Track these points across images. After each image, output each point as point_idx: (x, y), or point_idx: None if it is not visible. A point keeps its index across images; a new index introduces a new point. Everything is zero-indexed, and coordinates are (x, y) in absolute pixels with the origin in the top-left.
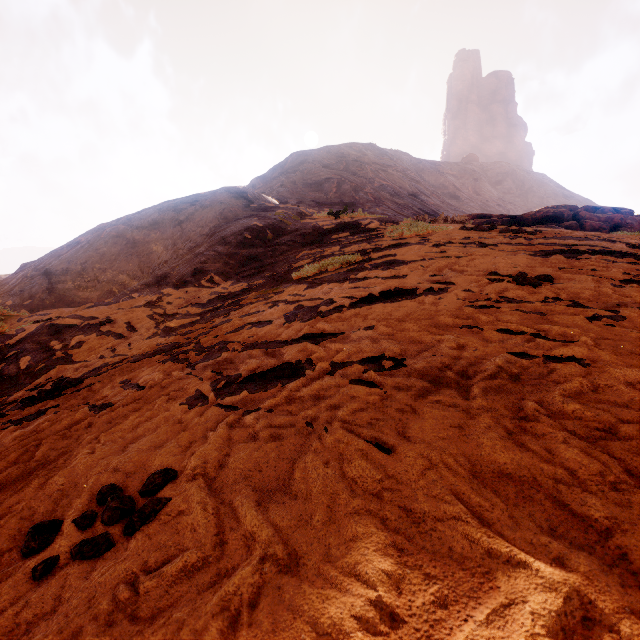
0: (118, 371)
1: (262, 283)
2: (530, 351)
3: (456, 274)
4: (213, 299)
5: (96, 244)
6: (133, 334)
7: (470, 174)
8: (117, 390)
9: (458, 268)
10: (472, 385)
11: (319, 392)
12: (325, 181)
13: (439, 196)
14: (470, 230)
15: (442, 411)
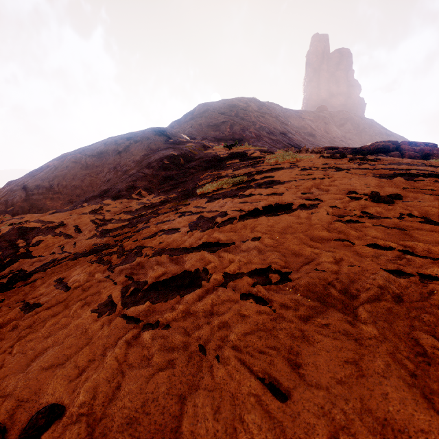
0: (58, 269)
1: (175, 196)
2: (404, 269)
3: (322, 192)
4: (139, 208)
5: (60, 167)
6: (79, 235)
7: (322, 119)
8: (50, 289)
9: (323, 187)
10: (358, 307)
11: (213, 307)
12: (222, 124)
13: (301, 134)
14: (327, 158)
15: (333, 340)
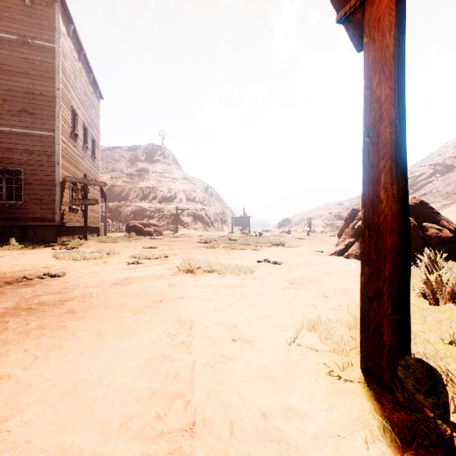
0: None
1: None
2: None
3: None
4: (441, 206)
5: None
6: None
7: None
8: None
9: None
10: None
11: None
12: None
13: None
14: None
15: None
